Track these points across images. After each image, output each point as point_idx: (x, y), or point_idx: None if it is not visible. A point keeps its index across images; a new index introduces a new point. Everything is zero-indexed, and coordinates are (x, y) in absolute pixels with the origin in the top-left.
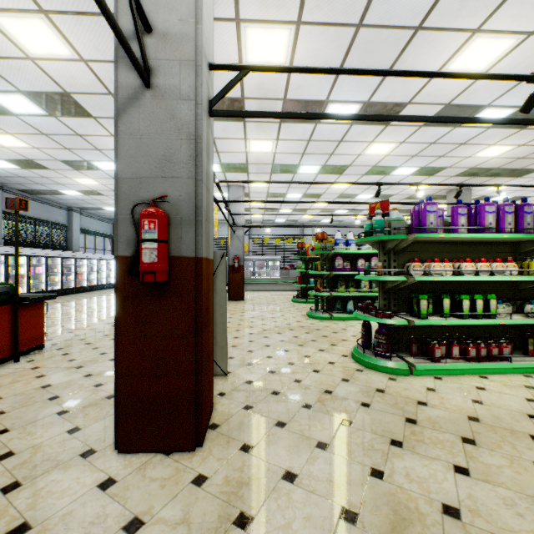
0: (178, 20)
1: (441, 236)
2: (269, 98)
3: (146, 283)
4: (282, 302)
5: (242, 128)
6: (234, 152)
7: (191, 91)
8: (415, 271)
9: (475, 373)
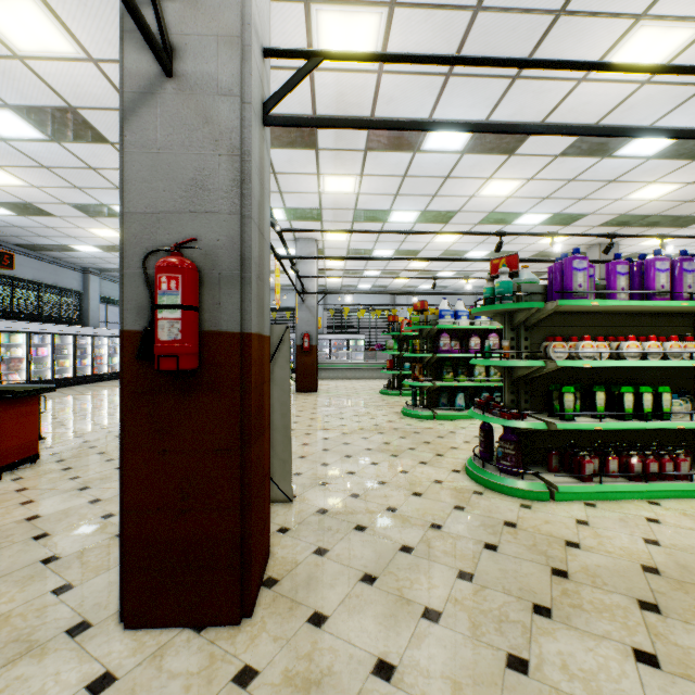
0: None
1: (595, 304)
2: (350, 115)
3: (166, 371)
4: (367, 394)
5: (313, 158)
6: (302, 192)
7: (234, 82)
8: (556, 353)
9: (641, 497)
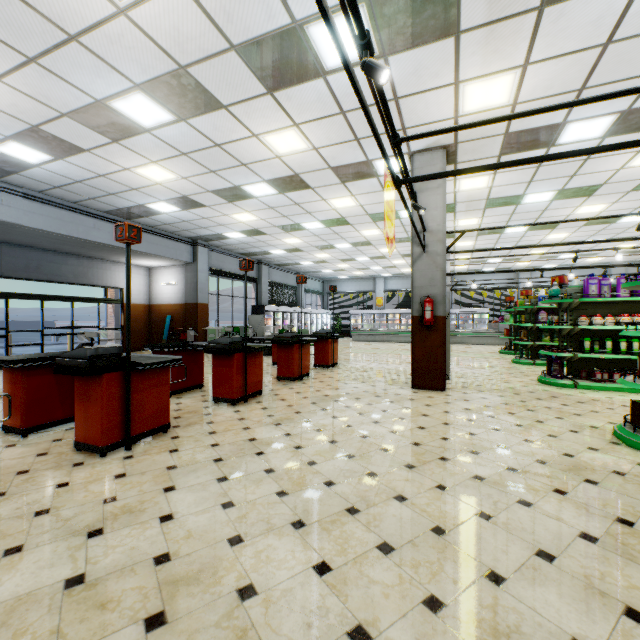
0: (436, 225)
1: (599, 300)
2: (474, 200)
3: (423, 326)
4: (488, 353)
5: (452, 215)
6: None
7: (441, 252)
8: (581, 323)
9: (629, 391)
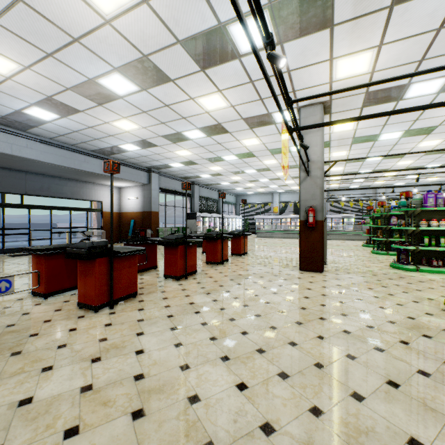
0: (316, 157)
1: (435, 209)
2: (344, 138)
3: (307, 227)
4: (354, 246)
5: (328, 149)
6: None
7: (320, 175)
8: (422, 225)
9: None
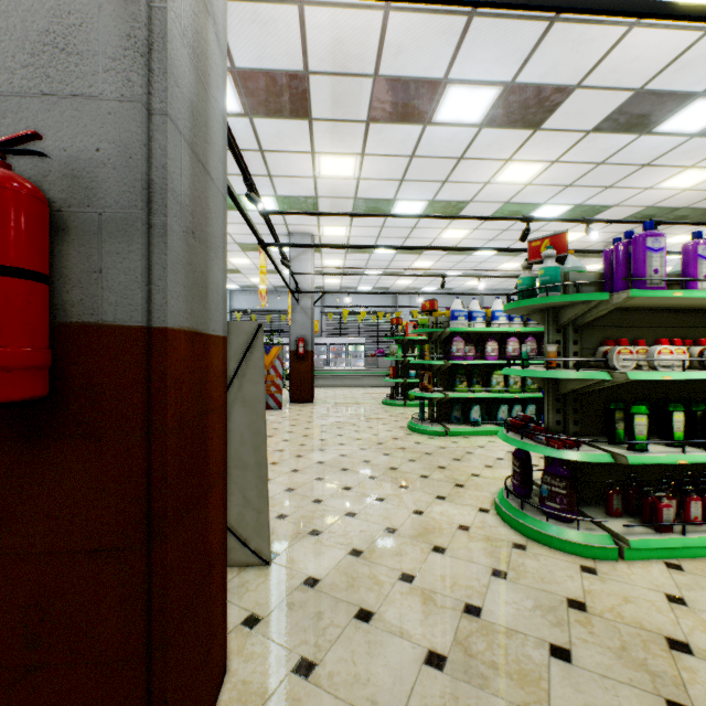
0: None
1: (678, 295)
2: (349, 72)
3: None
4: (369, 405)
5: (307, 131)
6: (295, 176)
7: None
8: (621, 361)
9: None
